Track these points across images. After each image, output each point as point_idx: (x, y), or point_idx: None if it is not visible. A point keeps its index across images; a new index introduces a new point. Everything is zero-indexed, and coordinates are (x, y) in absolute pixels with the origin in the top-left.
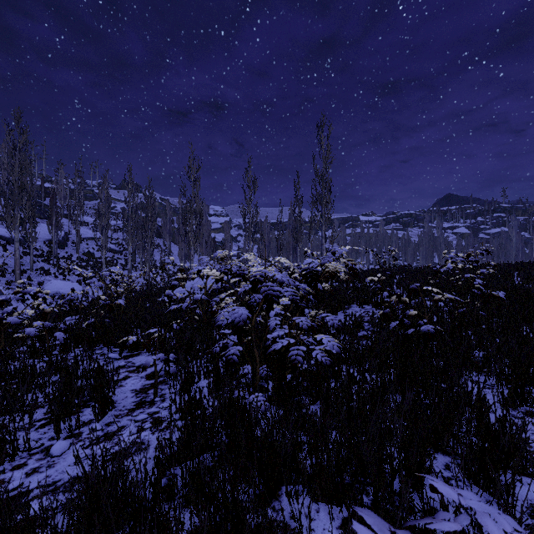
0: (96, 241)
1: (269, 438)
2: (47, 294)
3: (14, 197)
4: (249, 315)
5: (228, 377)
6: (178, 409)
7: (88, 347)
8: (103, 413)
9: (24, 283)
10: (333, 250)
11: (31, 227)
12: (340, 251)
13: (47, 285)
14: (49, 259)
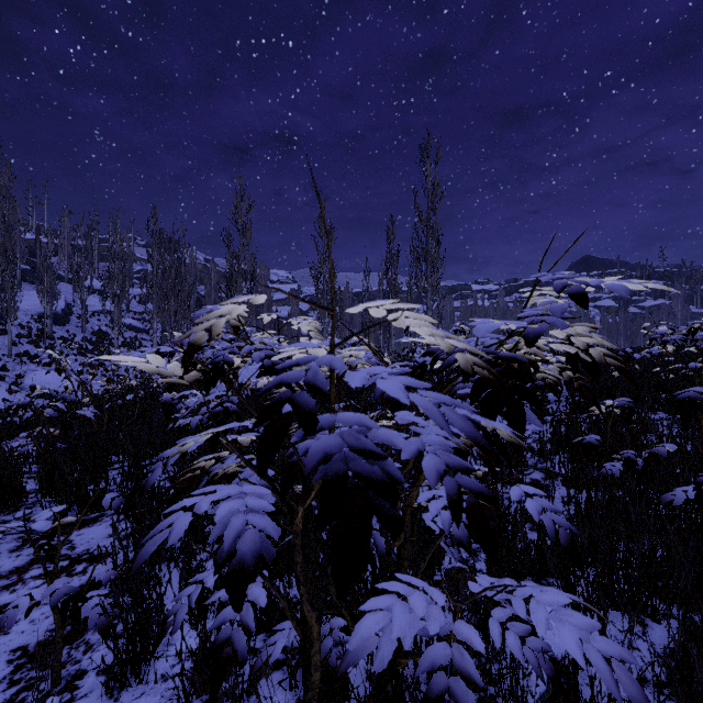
0: (105, 314)
1: None
2: None
3: None
4: (272, 533)
5: None
6: None
7: None
8: None
9: None
10: (573, 287)
11: (8, 294)
12: (617, 285)
13: (29, 378)
14: (38, 341)
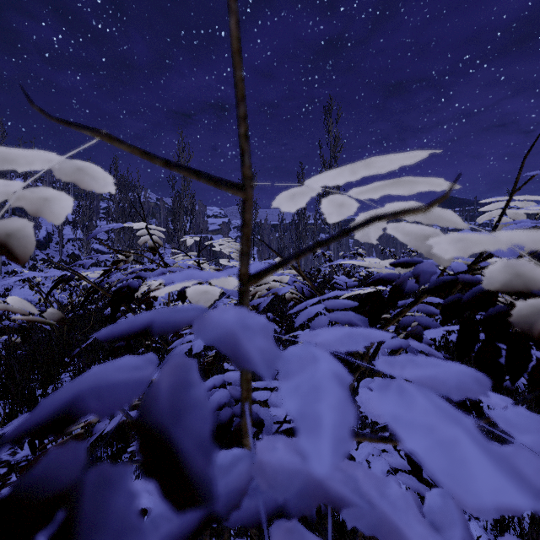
0: (76, 241)
1: None
2: None
3: None
4: None
5: None
6: None
7: None
8: None
9: None
10: None
11: None
12: None
13: (14, 291)
14: None
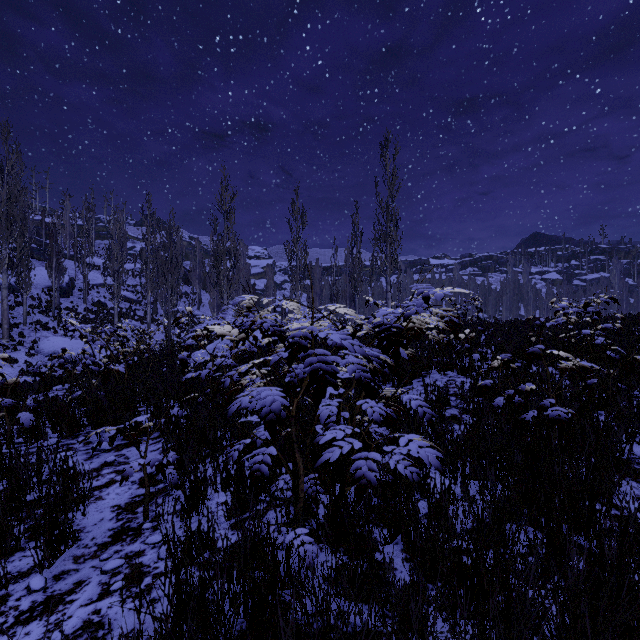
0: (106, 288)
1: (318, 621)
2: (5, 359)
3: (1, 232)
4: (286, 403)
5: (257, 488)
6: (152, 580)
7: (67, 432)
8: (53, 555)
9: (14, 340)
10: (425, 294)
11: (24, 270)
12: (438, 295)
13: (43, 343)
14: (48, 311)
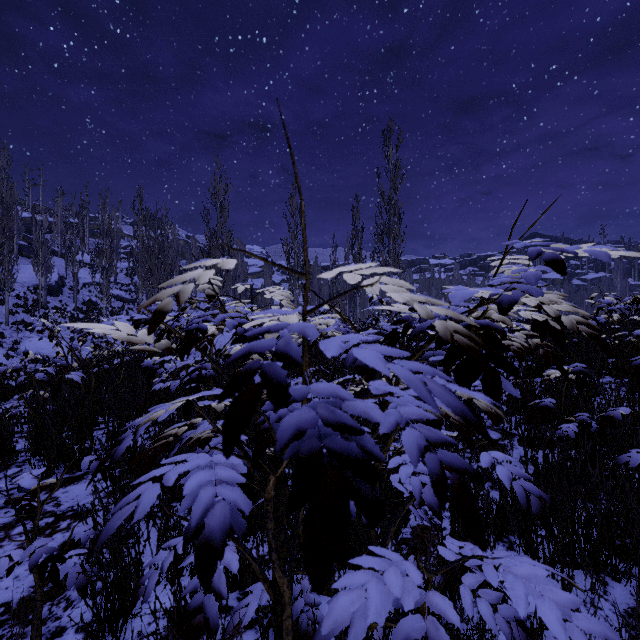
0: (94, 286)
1: None
2: None
3: None
4: (242, 507)
5: None
6: None
7: None
8: None
9: None
10: (548, 254)
11: (6, 267)
12: (597, 250)
13: (24, 344)
14: (33, 310)
